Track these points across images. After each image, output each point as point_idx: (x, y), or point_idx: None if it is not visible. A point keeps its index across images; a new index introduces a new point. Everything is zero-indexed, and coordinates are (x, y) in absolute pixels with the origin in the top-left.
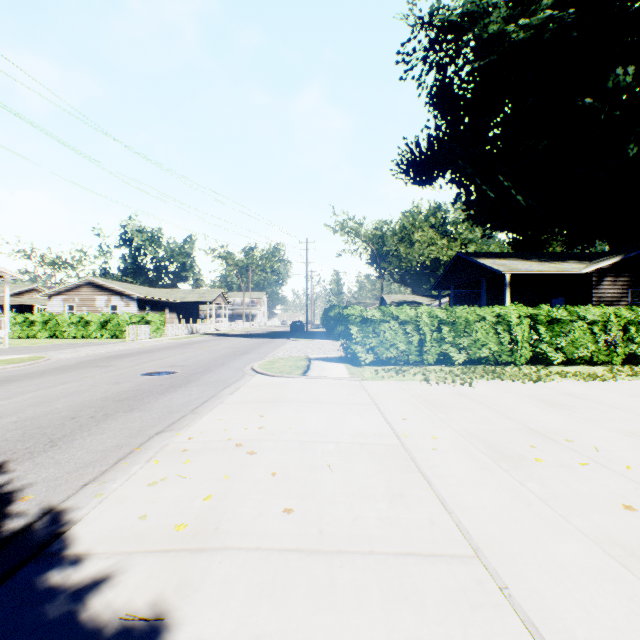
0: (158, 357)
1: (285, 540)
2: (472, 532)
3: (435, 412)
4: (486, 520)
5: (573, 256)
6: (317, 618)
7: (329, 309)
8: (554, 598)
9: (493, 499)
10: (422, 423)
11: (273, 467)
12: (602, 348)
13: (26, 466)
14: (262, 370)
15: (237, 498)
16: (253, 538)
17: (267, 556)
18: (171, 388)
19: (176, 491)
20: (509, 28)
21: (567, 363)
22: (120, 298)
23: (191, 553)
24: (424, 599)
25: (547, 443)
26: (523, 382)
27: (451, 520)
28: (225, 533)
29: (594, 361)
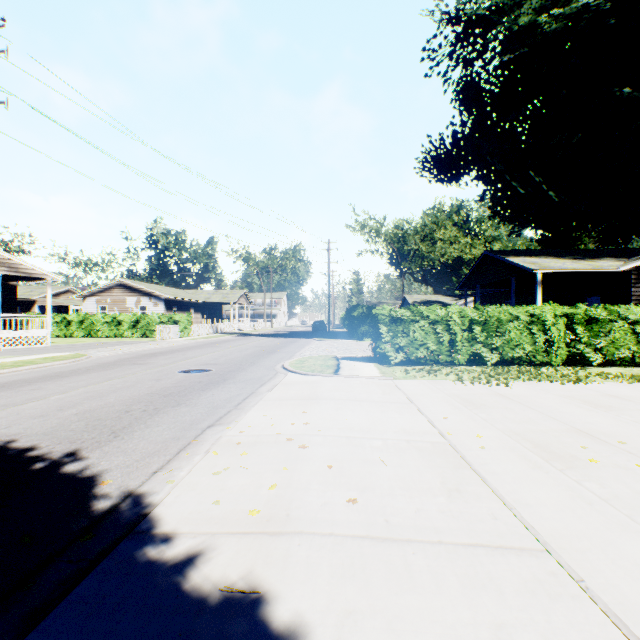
0: (190, 355)
1: (355, 528)
2: (536, 528)
3: (475, 412)
4: (549, 517)
5: (609, 253)
6: (402, 599)
7: (352, 309)
8: (633, 593)
9: (552, 497)
10: (464, 422)
11: (327, 460)
12: None
13: (97, 454)
14: (294, 369)
15: (300, 488)
16: (324, 525)
17: (341, 541)
18: (210, 385)
19: (240, 480)
20: (541, 19)
21: (606, 364)
22: (149, 299)
23: (269, 536)
24: (501, 587)
25: (599, 444)
26: (562, 383)
27: (513, 515)
28: (297, 519)
29: (635, 362)
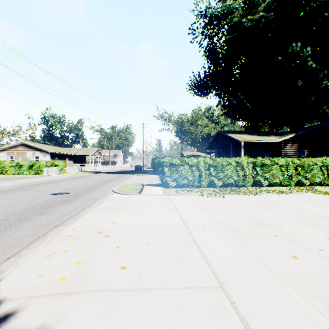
0: (61, 184)
1: (120, 284)
2: (219, 274)
3: (205, 211)
4: (226, 267)
5: (273, 133)
6: (134, 327)
7: (154, 159)
8: (257, 306)
9: (231, 256)
10: (198, 217)
11: (118, 243)
12: (286, 178)
13: None
14: (117, 191)
15: (96, 262)
16: (102, 284)
17: (109, 294)
18: (66, 201)
19: (62, 259)
20: (243, 20)
21: (270, 185)
22: (40, 152)
23: (66, 295)
24: (192, 312)
25: (258, 226)
26: (249, 195)
27: (209, 268)
28: (87, 282)
29: (282, 184)
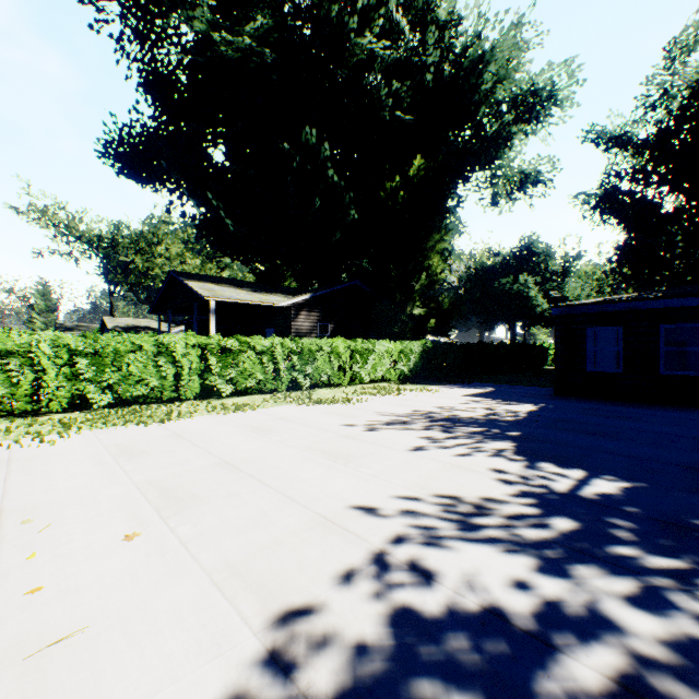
0: None
1: None
2: None
3: None
4: None
5: (285, 290)
6: None
7: None
8: None
9: None
10: None
11: None
12: (270, 377)
13: None
14: None
15: None
16: None
17: None
18: None
19: None
20: (215, 36)
21: (243, 394)
22: None
23: None
24: None
25: None
26: (147, 425)
27: None
28: None
29: (272, 389)
